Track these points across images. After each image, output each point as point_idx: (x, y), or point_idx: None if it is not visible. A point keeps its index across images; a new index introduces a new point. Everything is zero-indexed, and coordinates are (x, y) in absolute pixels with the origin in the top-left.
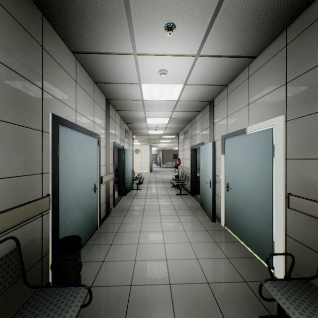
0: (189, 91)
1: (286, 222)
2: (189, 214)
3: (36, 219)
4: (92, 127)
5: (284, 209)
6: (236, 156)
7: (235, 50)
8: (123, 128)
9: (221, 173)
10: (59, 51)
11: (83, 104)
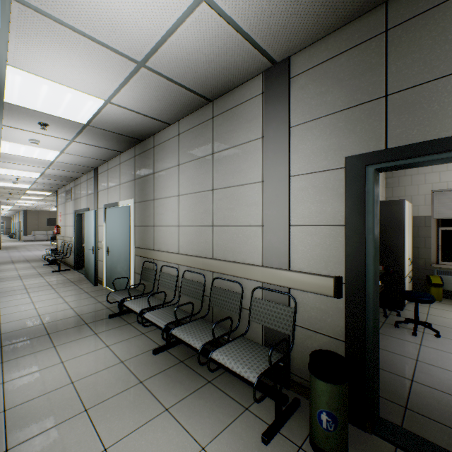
0: (68, 157)
1: (135, 265)
2: (69, 285)
3: None
4: None
5: (135, 257)
6: (113, 224)
7: (105, 146)
8: None
9: (104, 239)
10: None
11: None
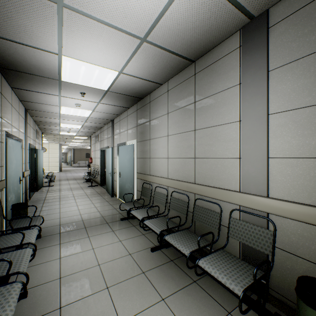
0: (96, 114)
1: (137, 185)
2: (97, 196)
3: (0, 192)
4: (18, 134)
5: (137, 179)
6: (123, 156)
7: (118, 104)
8: (35, 130)
9: (117, 167)
10: (6, 91)
11: (14, 119)
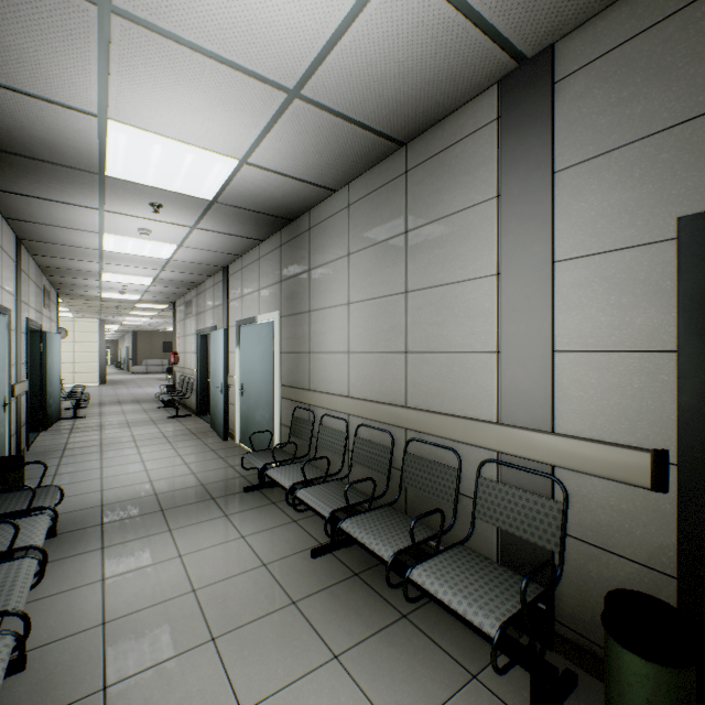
0: (188, 252)
1: (281, 412)
2: (190, 439)
3: None
4: (1, 297)
5: (280, 400)
6: (250, 349)
7: (239, 233)
8: (41, 287)
9: (237, 372)
10: None
11: None
